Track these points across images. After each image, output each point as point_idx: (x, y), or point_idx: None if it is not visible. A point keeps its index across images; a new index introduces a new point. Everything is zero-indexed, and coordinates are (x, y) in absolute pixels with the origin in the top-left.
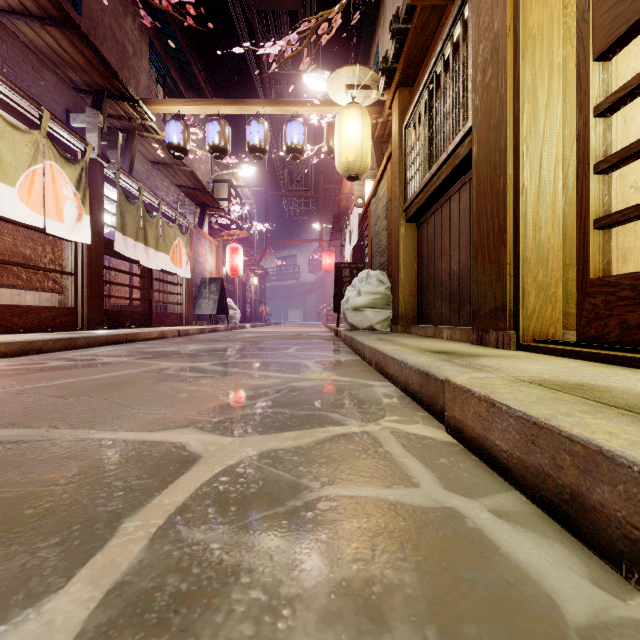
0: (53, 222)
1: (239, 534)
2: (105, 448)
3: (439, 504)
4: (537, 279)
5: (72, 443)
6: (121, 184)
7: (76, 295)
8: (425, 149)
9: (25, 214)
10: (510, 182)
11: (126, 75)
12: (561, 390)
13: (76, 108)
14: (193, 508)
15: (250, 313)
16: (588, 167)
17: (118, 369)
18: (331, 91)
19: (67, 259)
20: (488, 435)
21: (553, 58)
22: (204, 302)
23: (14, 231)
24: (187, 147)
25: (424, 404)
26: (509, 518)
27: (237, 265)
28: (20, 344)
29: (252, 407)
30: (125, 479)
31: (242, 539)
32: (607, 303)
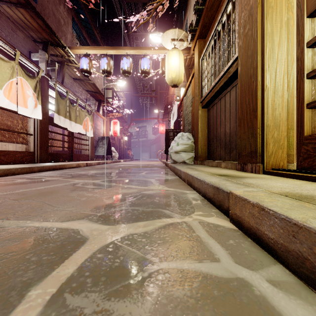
0: (22, 108)
1: (104, 301)
2: (32, 233)
3: (234, 275)
4: (274, 136)
5: (14, 229)
6: (57, 89)
7: (34, 145)
8: (212, 70)
9: (7, 104)
10: (259, 84)
11: (60, 34)
12: (301, 200)
13: (34, 50)
14: (77, 278)
15: (123, 154)
16: (303, 75)
17: (52, 184)
18: (163, 42)
19: (29, 127)
20: (259, 227)
21: (282, 18)
22: (100, 149)
23: (2, 112)
24: (91, 71)
25: (216, 204)
26: (281, 287)
27: (116, 130)
28: (3, 170)
29: (120, 206)
30: (39, 255)
31: (106, 305)
32: (315, 149)
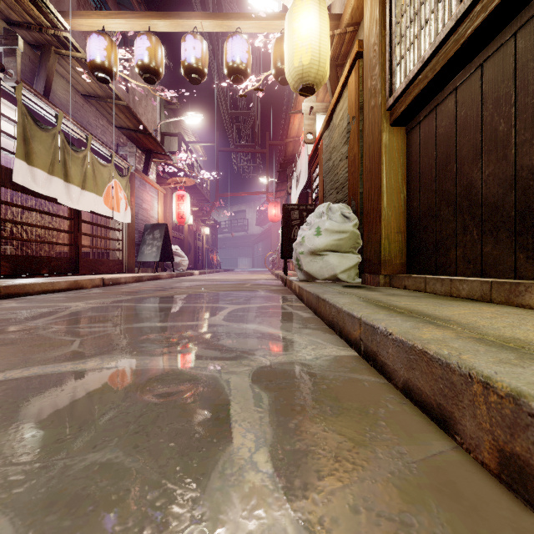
0: None
1: None
2: None
3: None
4: None
5: None
6: (32, 107)
7: None
8: None
9: None
10: None
11: None
12: None
13: None
14: None
15: (201, 261)
16: None
17: None
18: None
19: None
20: None
21: None
22: (147, 249)
23: None
24: (113, 67)
25: None
26: None
27: (183, 212)
28: None
29: None
30: None
31: None
32: None
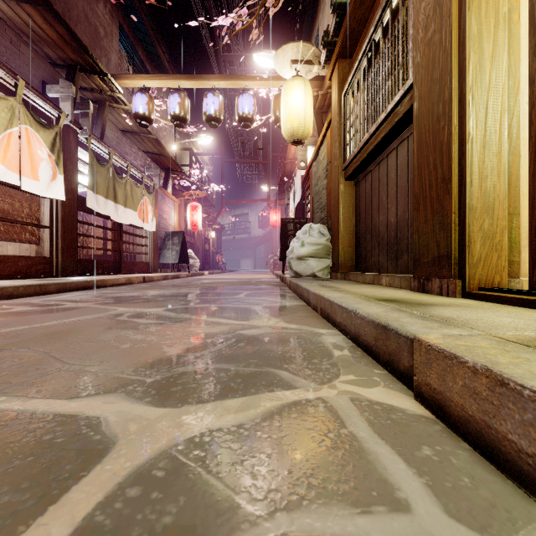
0: (28, 180)
1: None
2: None
3: None
4: (483, 227)
5: None
6: (93, 149)
7: (51, 246)
8: (364, 112)
9: (1, 172)
10: (455, 132)
11: (98, 53)
12: None
13: (52, 80)
14: None
15: (208, 262)
16: None
17: (74, 315)
18: (277, 66)
19: (43, 214)
20: (492, 422)
21: (499, 8)
22: (168, 252)
23: None
24: (151, 116)
25: (380, 359)
26: None
27: (196, 221)
28: None
29: (194, 362)
30: None
31: None
32: None
